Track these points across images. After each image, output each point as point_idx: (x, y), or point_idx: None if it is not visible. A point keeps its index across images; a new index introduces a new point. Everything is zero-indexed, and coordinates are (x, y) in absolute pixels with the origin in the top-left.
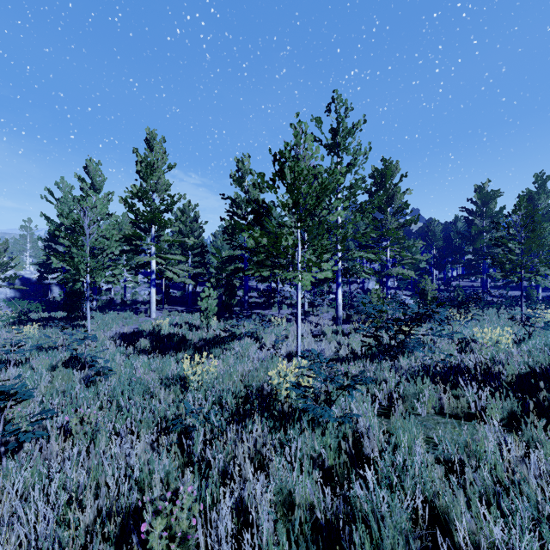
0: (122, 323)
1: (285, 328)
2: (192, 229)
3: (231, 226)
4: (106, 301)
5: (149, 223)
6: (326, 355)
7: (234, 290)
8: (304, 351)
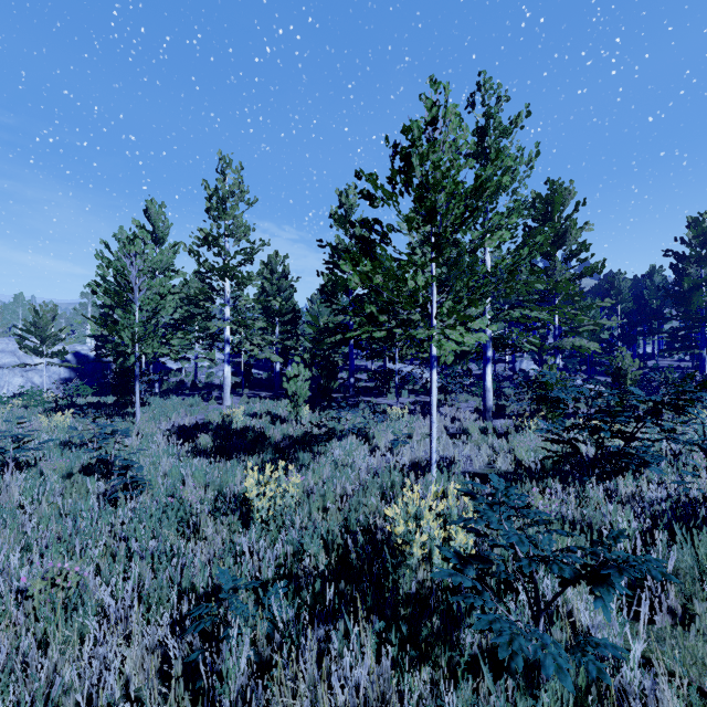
0: (185, 412)
1: (407, 423)
2: (279, 289)
3: (331, 282)
4: (174, 383)
5: (222, 277)
6: (475, 467)
7: (334, 368)
8: (439, 459)
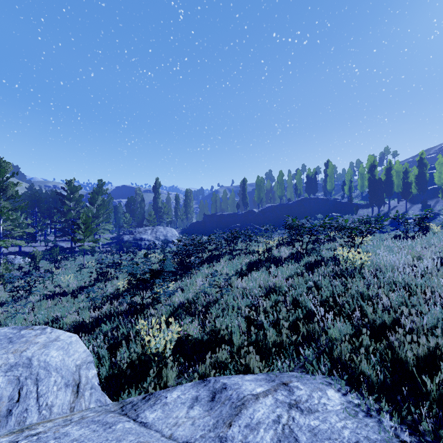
0: None
1: None
2: None
3: None
4: None
5: None
6: None
7: None
8: None
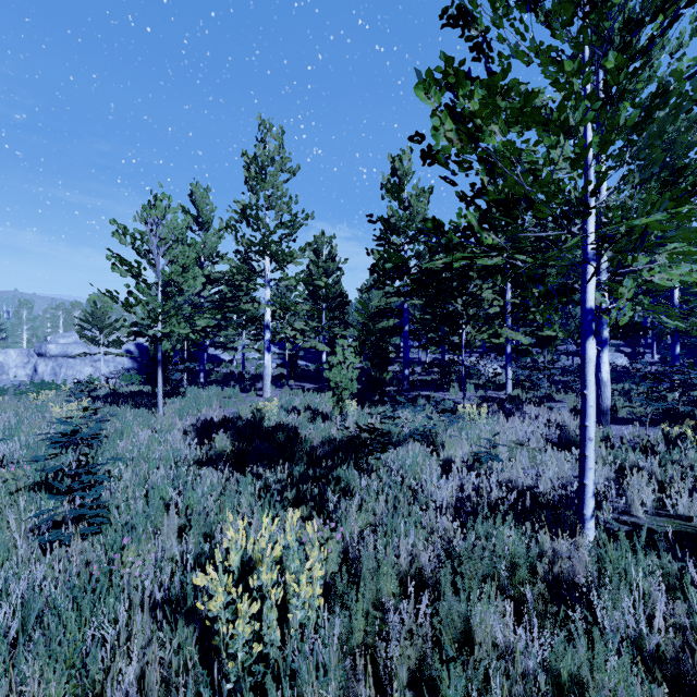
0: (219, 404)
1: (484, 426)
2: (326, 272)
3: (383, 260)
4: (222, 374)
5: (260, 253)
6: (635, 512)
7: (387, 356)
8: (564, 493)
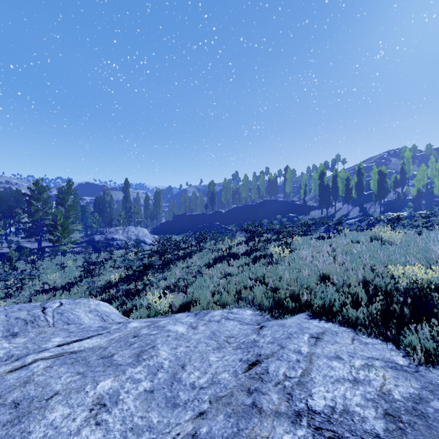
0: None
1: None
2: None
3: None
4: None
5: None
6: None
7: None
8: None
